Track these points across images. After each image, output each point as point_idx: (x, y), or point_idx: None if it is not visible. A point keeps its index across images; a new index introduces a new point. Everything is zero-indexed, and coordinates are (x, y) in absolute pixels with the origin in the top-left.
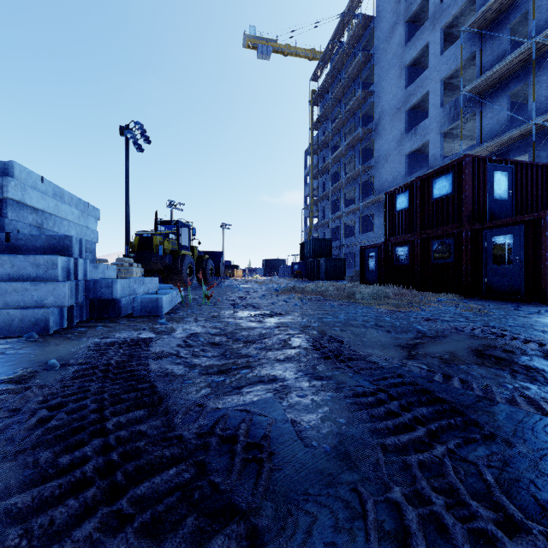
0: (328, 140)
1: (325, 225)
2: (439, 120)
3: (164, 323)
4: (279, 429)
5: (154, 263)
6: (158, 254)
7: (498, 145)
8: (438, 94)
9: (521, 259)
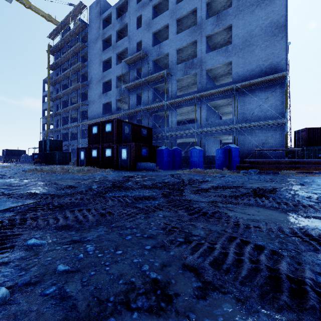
0: (60, 80)
1: (58, 131)
2: (116, 93)
3: None
4: (37, 191)
5: None
6: None
7: (133, 112)
8: (115, 82)
9: (128, 156)
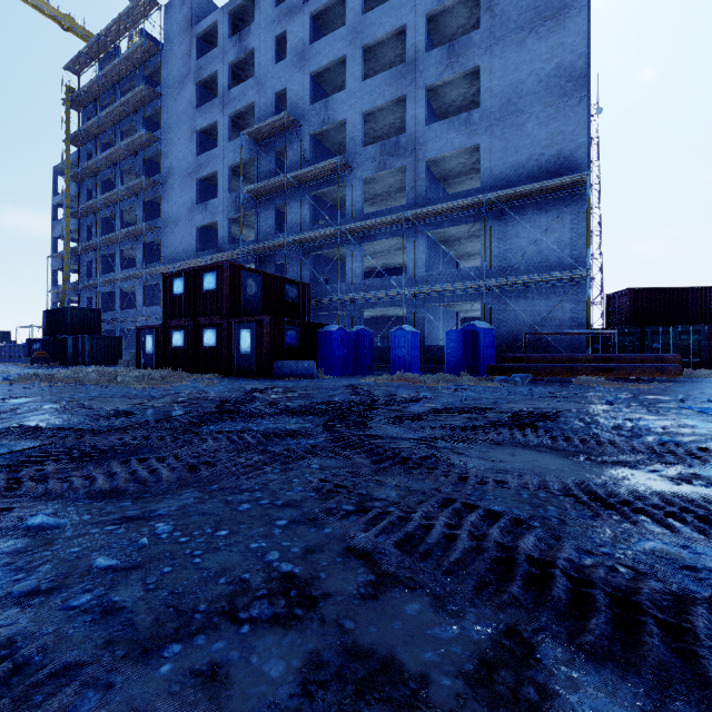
0: (96, 170)
1: (92, 288)
2: (227, 205)
3: None
4: (43, 424)
5: None
6: None
7: (268, 248)
8: (227, 179)
9: (255, 347)
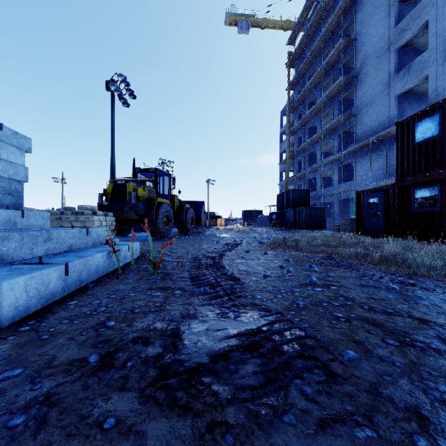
0: (304, 97)
1: (301, 177)
2: (443, 49)
3: None
4: None
5: (127, 211)
6: (131, 202)
7: None
8: (442, 20)
9: None
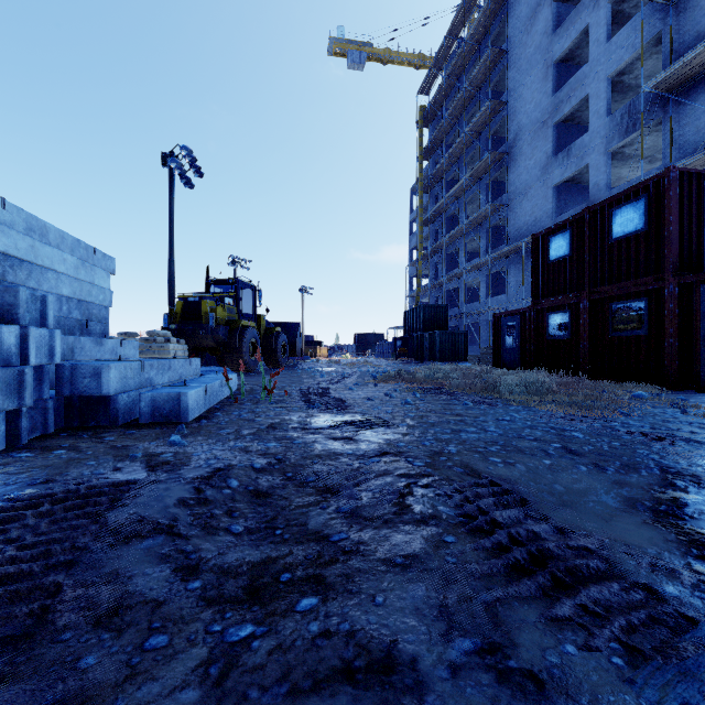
0: (442, 173)
1: (438, 287)
2: (605, 134)
3: (178, 442)
4: None
5: (203, 337)
6: (209, 325)
7: (701, 163)
8: (604, 97)
9: None
